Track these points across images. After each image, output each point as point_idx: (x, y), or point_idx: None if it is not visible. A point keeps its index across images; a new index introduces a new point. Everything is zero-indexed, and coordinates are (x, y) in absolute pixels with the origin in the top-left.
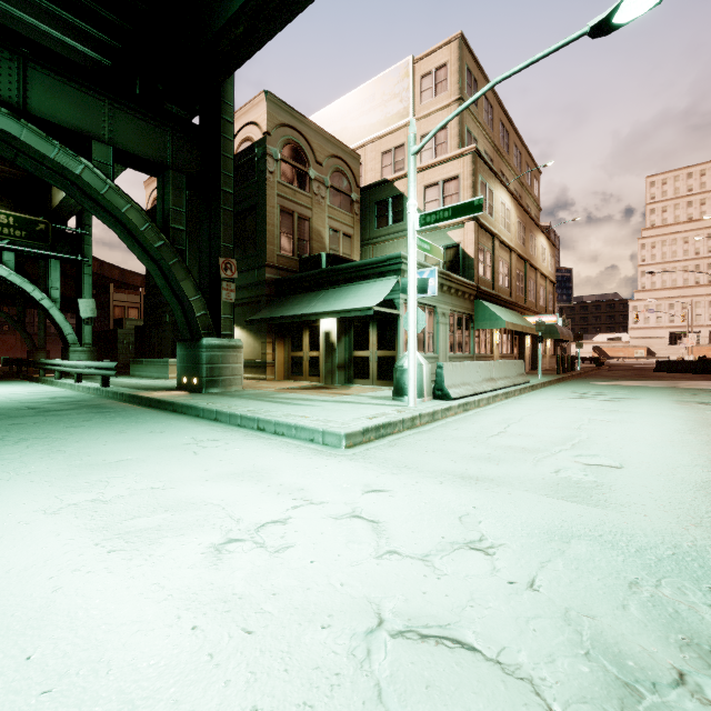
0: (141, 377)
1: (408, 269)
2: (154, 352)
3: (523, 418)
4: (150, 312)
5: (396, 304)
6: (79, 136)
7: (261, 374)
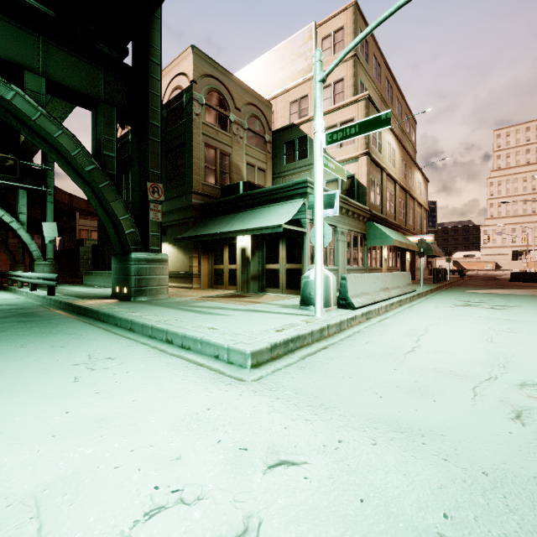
0: (91, 286)
1: (315, 185)
2: (106, 265)
3: (428, 328)
4: (102, 233)
5: (302, 223)
6: (12, 66)
7: (189, 284)
